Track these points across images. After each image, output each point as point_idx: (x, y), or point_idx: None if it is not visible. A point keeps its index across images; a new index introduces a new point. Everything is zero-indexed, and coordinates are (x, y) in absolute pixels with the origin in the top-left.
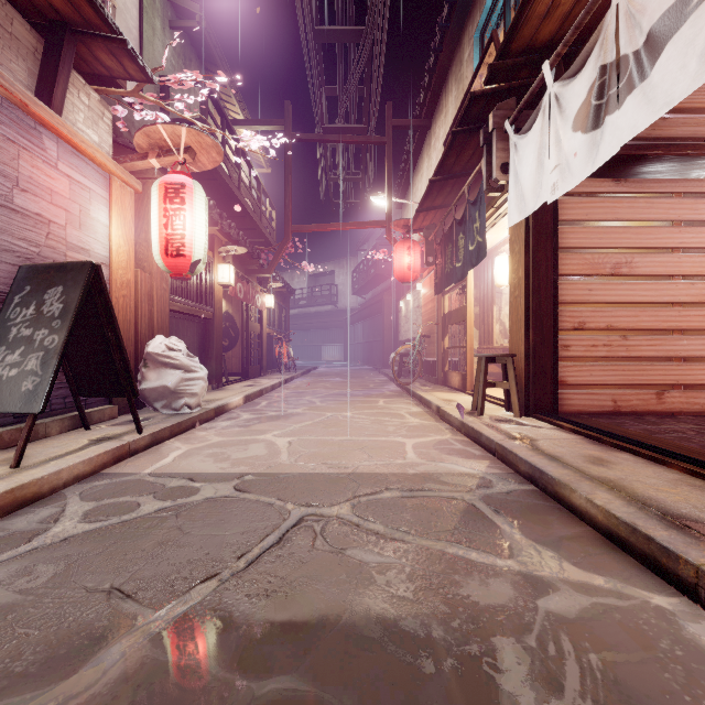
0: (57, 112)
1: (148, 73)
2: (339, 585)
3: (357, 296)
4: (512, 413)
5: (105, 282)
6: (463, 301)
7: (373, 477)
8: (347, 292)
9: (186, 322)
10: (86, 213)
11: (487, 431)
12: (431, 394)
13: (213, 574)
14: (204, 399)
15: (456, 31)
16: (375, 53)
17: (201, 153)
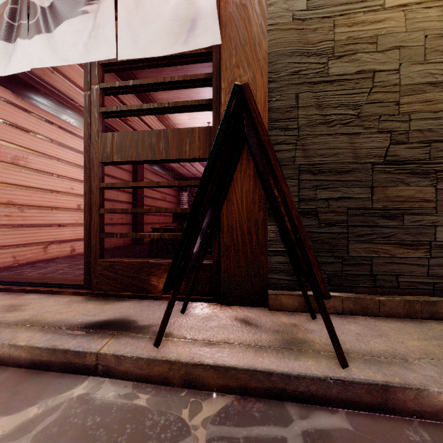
0: None
1: None
2: None
3: None
4: None
5: None
6: None
7: None
8: None
9: None
10: None
11: None
12: None
13: None
14: None
15: None
16: None
17: None
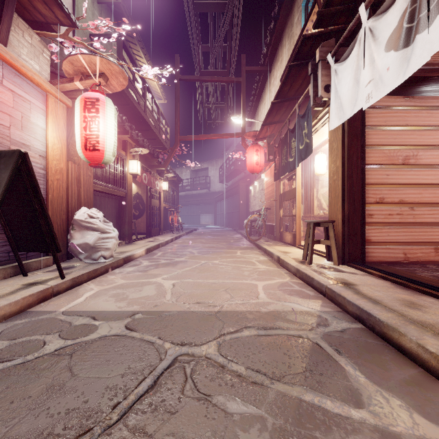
0: (3, 44)
1: (72, 19)
2: None
3: (222, 184)
4: (332, 262)
5: (31, 166)
6: (292, 185)
7: (235, 315)
8: (216, 181)
9: (107, 198)
10: (27, 118)
11: (317, 276)
12: (272, 248)
13: (85, 430)
14: (118, 251)
15: (289, 4)
16: (234, 19)
17: (111, 78)
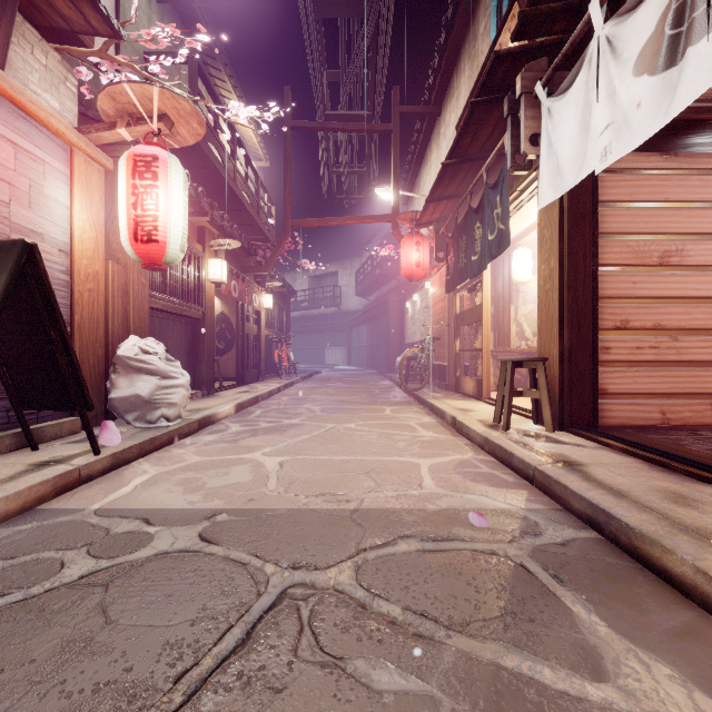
0: None
1: (113, 24)
2: None
3: (361, 298)
4: (542, 426)
5: (44, 267)
6: (476, 300)
7: (383, 517)
8: (351, 294)
9: (172, 322)
10: (38, 189)
11: (519, 451)
12: (443, 402)
13: None
14: (189, 408)
15: (470, 3)
16: (380, 27)
17: (179, 123)
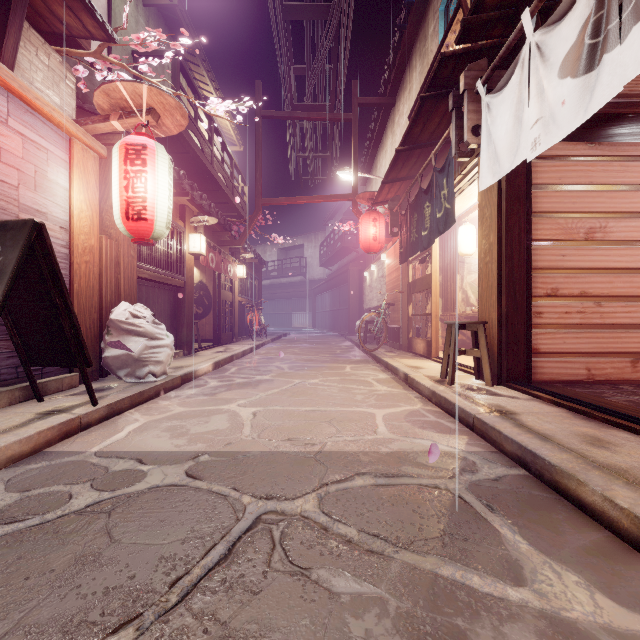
0: (8, 66)
1: (108, 30)
2: (301, 638)
3: (324, 268)
4: (483, 381)
5: (50, 243)
6: (426, 270)
7: (343, 458)
8: (315, 264)
9: (157, 290)
10: (43, 174)
11: (461, 402)
12: (397, 361)
13: (131, 616)
14: (173, 366)
15: (421, 7)
16: (341, 29)
17: (164, 116)
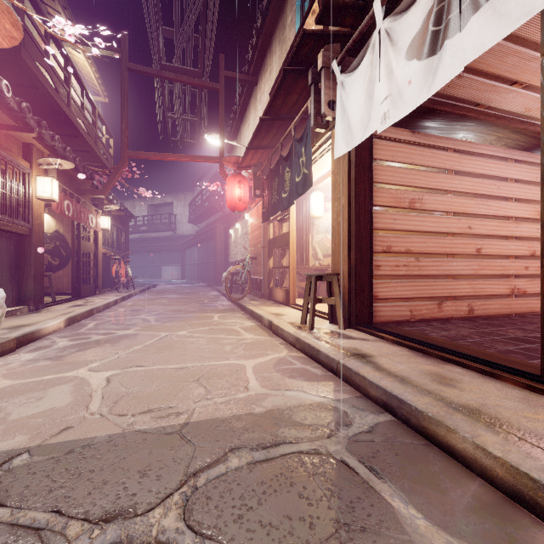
0: None
1: None
2: None
3: (193, 225)
4: (336, 325)
5: None
6: (284, 229)
7: (214, 428)
8: (184, 221)
9: None
10: None
11: (324, 348)
12: (261, 309)
13: None
14: (9, 325)
15: None
16: None
17: None
